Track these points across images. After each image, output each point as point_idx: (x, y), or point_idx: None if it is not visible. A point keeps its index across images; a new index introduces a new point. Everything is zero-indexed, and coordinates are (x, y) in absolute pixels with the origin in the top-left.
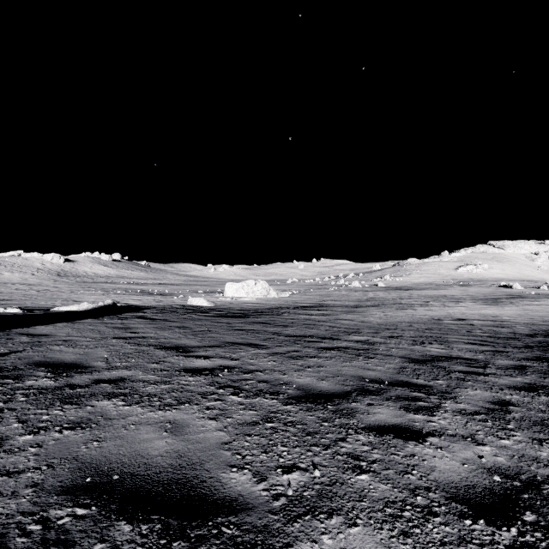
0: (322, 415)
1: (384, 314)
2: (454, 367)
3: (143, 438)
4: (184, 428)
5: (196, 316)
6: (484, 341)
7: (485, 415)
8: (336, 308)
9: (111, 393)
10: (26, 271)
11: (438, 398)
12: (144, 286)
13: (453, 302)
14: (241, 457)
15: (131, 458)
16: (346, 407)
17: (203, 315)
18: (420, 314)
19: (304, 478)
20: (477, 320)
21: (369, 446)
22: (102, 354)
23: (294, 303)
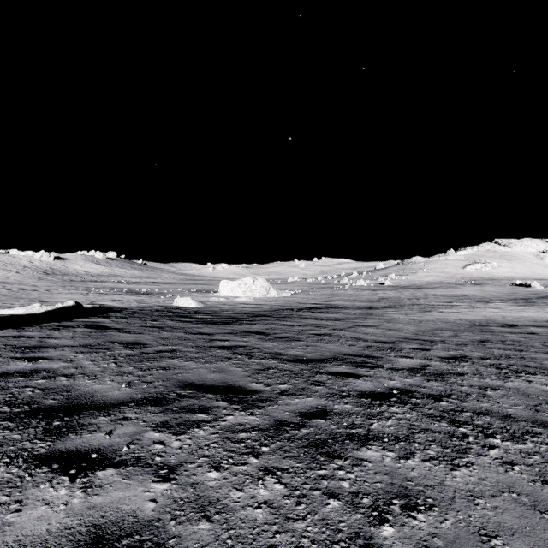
0: None
1: (410, 318)
2: None
3: None
4: None
5: (172, 322)
6: None
7: None
8: (348, 310)
9: None
10: (10, 269)
11: None
12: (134, 285)
13: (480, 302)
14: None
15: None
16: None
17: (182, 320)
18: (453, 318)
19: None
20: (532, 326)
21: None
22: None
23: (297, 303)
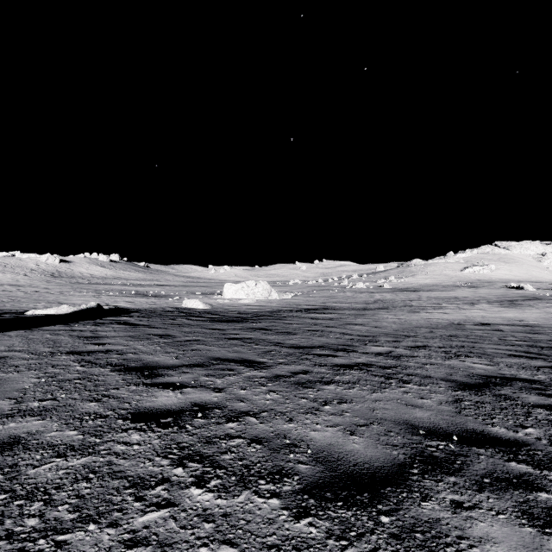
0: None
1: (397, 318)
2: (525, 397)
3: None
4: None
5: (187, 320)
6: (529, 353)
7: None
8: (343, 311)
9: None
10: (18, 272)
11: None
12: (140, 288)
13: (467, 304)
14: None
15: None
16: (418, 521)
17: (196, 319)
18: (437, 318)
19: None
20: (502, 325)
21: None
22: (25, 383)
23: (297, 305)
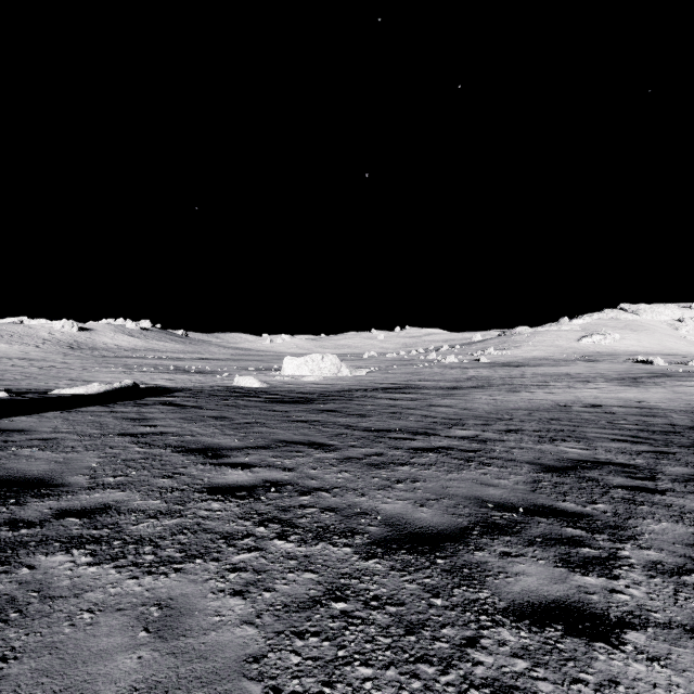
0: (429, 581)
1: (492, 398)
2: (610, 479)
3: (97, 649)
4: (183, 619)
5: (243, 401)
6: (636, 437)
7: None
8: (428, 390)
9: (77, 537)
10: (28, 342)
11: (610, 539)
12: (179, 362)
13: (580, 382)
14: None
15: None
16: (468, 562)
17: (252, 400)
18: (540, 398)
19: None
20: (617, 406)
21: (525, 659)
22: (90, 462)
23: (373, 383)
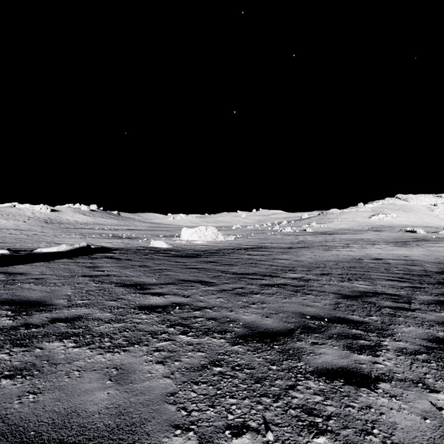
0: (269, 357)
1: (313, 254)
2: (382, 303)
3: (84, 389)
4: (130, 375)
5: (156, 256)
6: (401, 278)
7: (427, 355)
8: (273, 249)
9: (65, 333)
10: (19, 219)
11: (377, 335)
12: (115, 231)
13: (369, 244)
14: (186, 414)
15: (65, 417)
16: (292, 347)
17: (162, 255)
18: (343, 254)
19: (255, 443)
20: (391, 259)
21: (321, 395)
22: (66, 292)
23: (238, 245)
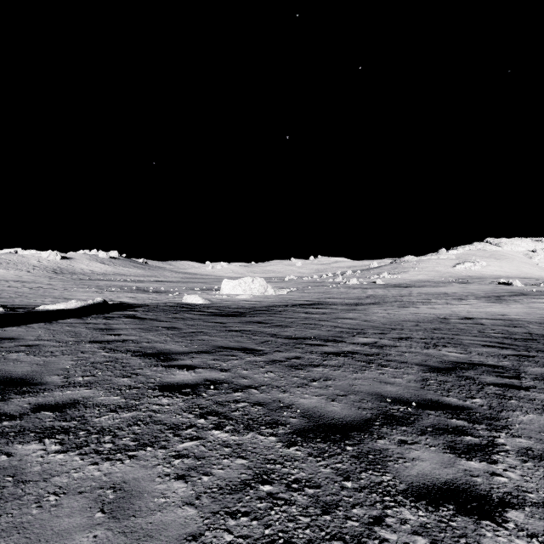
0: (340, 466)
1: (387, 312)
2: (483, 378)
3: (59, 529)
4: (133, 500)
5: (189, 314)
6: (502, 343)
7: None
8: (336, 306)
9: (49, 428)
10: (21, 268)
11: (487, 428)
12: (140, 284)
13: (455, 300)
14: None
15: None
16: (372, 449)
17: (197, 313)
18: (424, 312)
19: None
20: (485, 319)
21: (424, 536)
22: (65, 364)
23: (292, 300)
